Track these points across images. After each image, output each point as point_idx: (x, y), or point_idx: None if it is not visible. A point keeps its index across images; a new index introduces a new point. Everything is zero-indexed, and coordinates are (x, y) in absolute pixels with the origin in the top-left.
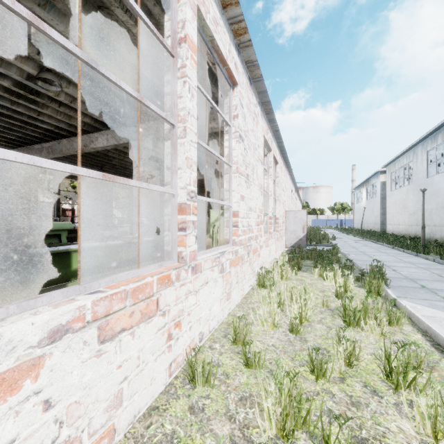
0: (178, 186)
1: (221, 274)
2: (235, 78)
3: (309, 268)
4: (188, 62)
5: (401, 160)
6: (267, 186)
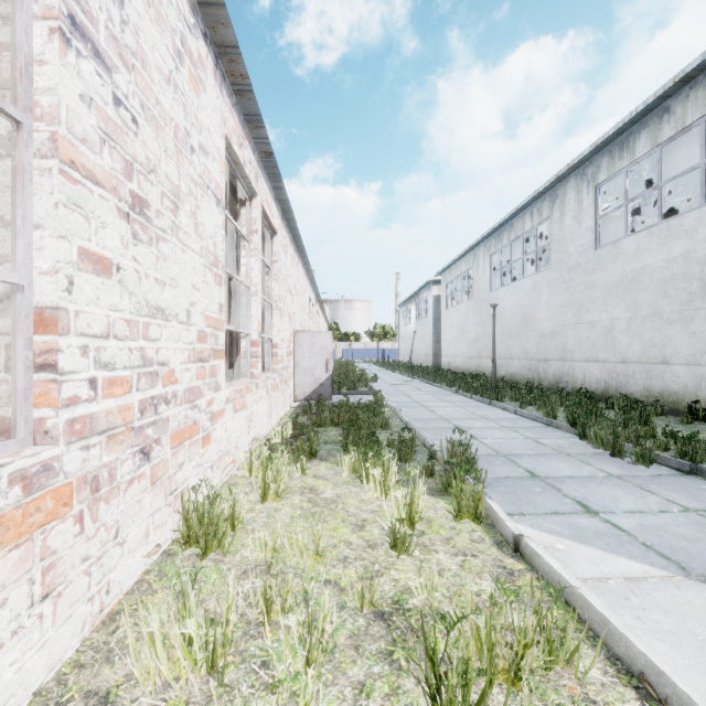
0: None
1: None
2: None
3: (333, 447)
4: None
5: (459, 266)
6: (247, 274)
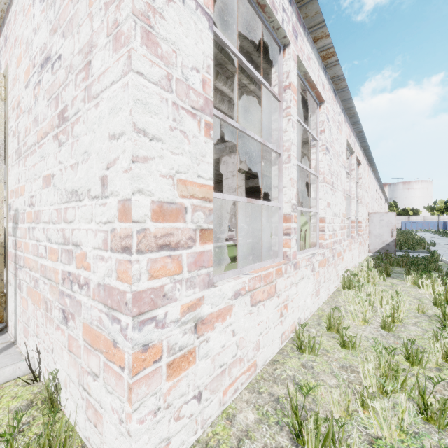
0: (283, 200)
1: (312, 272)
2: (322, 97)
3: (399, 275)
4: (291, 104)
5: None
6: (349, 190)
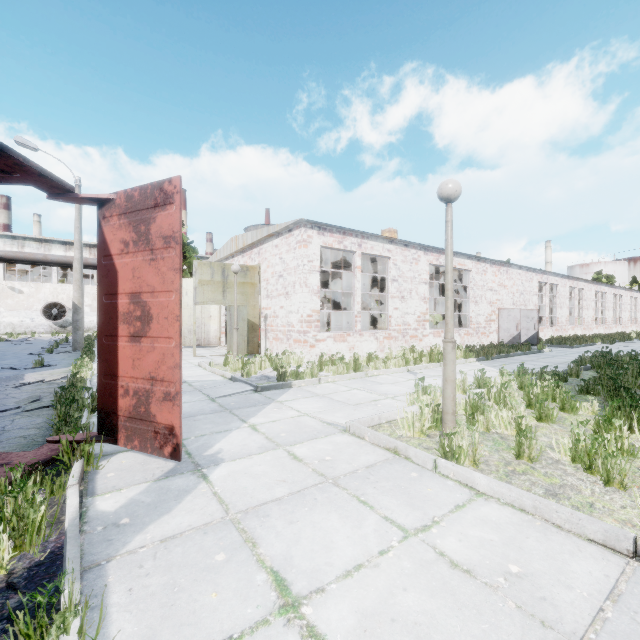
0: (355, 310)
1: (376, 340)
2: (388, 256)
3: None
4: (357, 274)
5: None
6: None
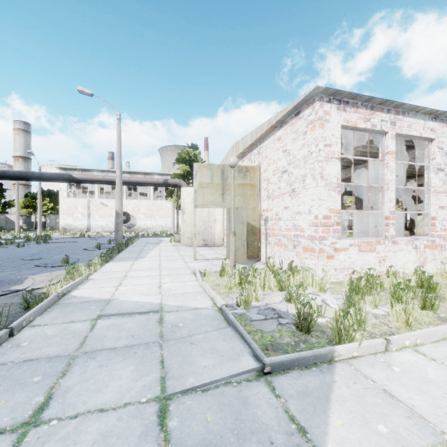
0: (385, 209)
1: (415, 250)
2: (431, 137)
3: None
4: (389, 161)
5: None
6: None
